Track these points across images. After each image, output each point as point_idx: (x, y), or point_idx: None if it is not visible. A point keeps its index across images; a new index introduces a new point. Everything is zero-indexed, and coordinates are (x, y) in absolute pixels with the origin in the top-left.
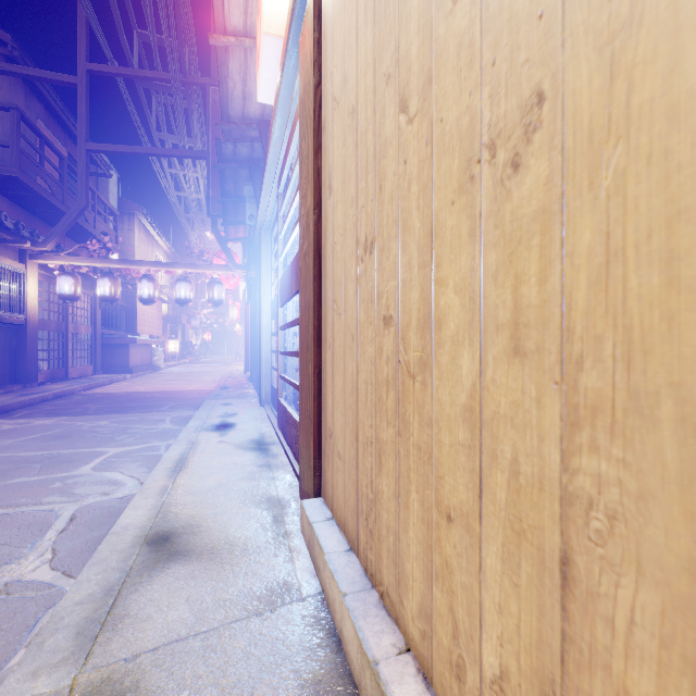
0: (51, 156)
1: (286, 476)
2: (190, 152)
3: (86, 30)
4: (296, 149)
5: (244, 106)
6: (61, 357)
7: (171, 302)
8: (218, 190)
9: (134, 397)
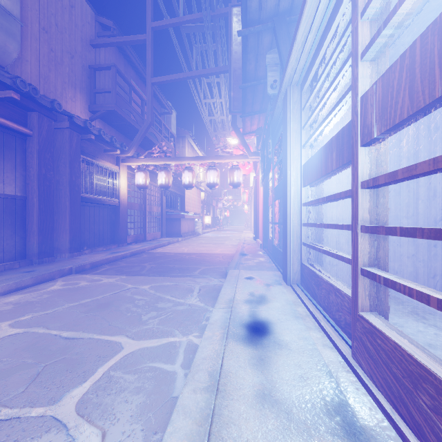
0: (139, 102)
1: None
2: (217, 69)
3: (151, 1)
4: None
5: None
6: (142, 226)
7: (206, 192)
8: (237, 91)
9: (178, 258)
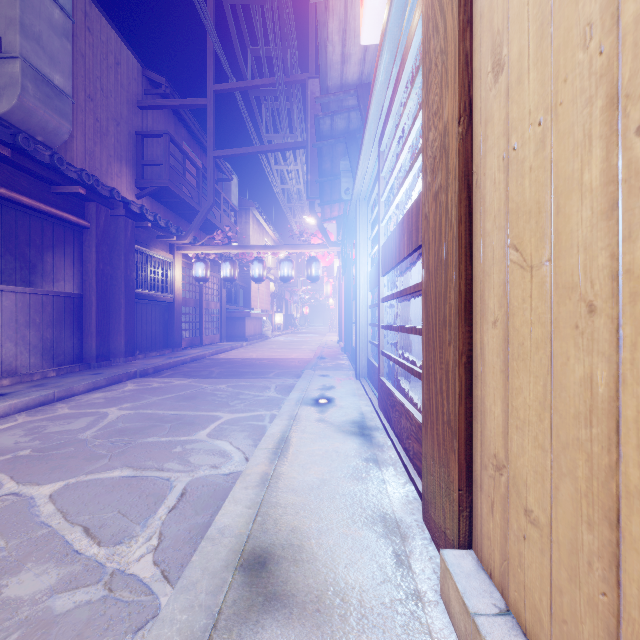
0: (192, 169)
1: (399, 481)
2: (292, 144)
3: (213, 59)
4: (405, 87)
5: (342, 71)
6: (197, 327)
7: (277, 281)
8: (315, 174)
9: (247, 363)
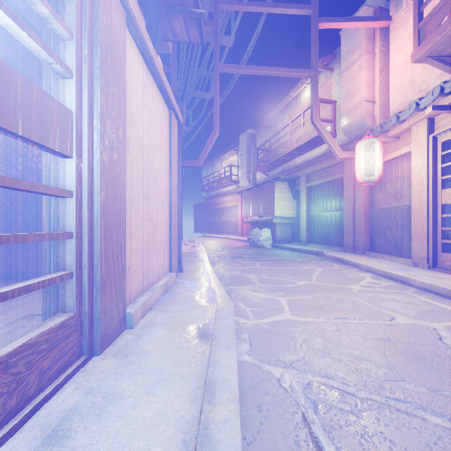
0: None
1: (72, 389)
2: None
3: None
4: None
5: None
6: None
7: None
8: None
9: None
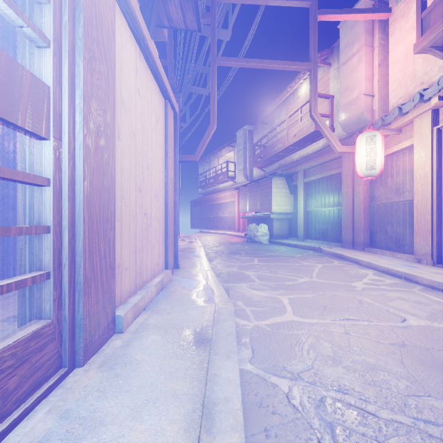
0: None
1: (45, 412)
2: None
3: None
4: None
5: None
6: None
7: None
8: None
9: None
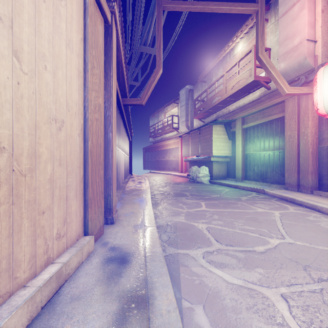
0: None
1: None
2: None
3: None
4: None
5: None
6: None
7: None
8: None
9: None
